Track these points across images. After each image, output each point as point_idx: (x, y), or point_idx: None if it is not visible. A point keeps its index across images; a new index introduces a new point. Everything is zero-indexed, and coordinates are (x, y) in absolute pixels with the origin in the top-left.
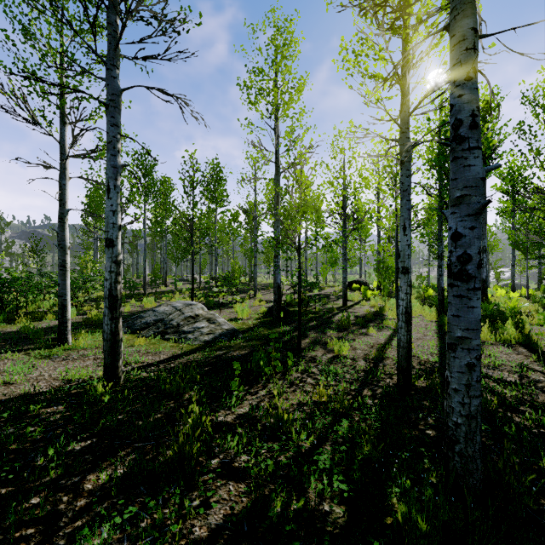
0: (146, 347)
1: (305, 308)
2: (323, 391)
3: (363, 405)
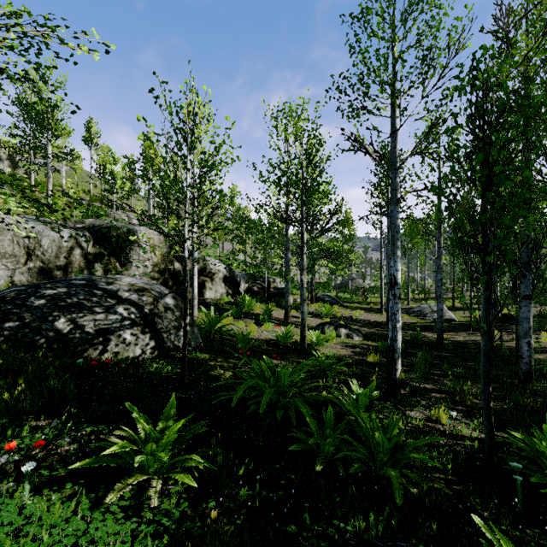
0: (407, 319)
1: (543, 319)
2: (448, 336)
3: (455, 341)
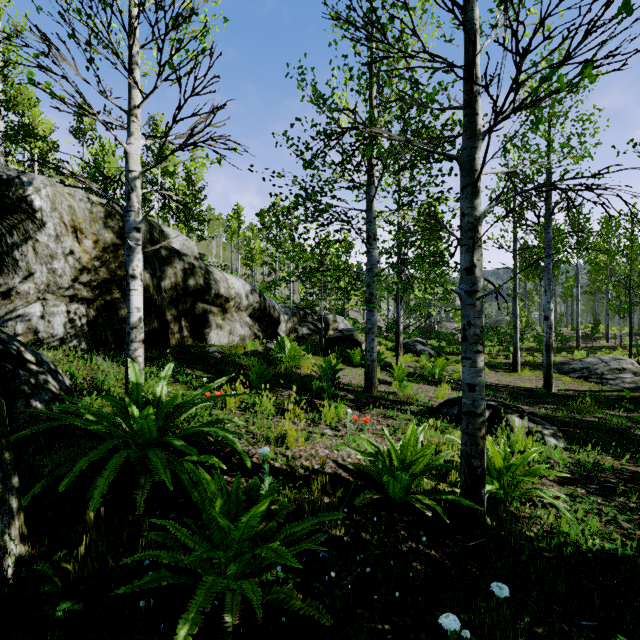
0: (570, 383)
1: None
2: None
3: None
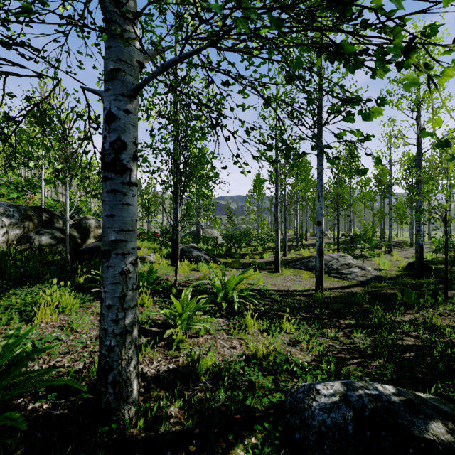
0: None
1: (449, 267)
2: None
3: None
